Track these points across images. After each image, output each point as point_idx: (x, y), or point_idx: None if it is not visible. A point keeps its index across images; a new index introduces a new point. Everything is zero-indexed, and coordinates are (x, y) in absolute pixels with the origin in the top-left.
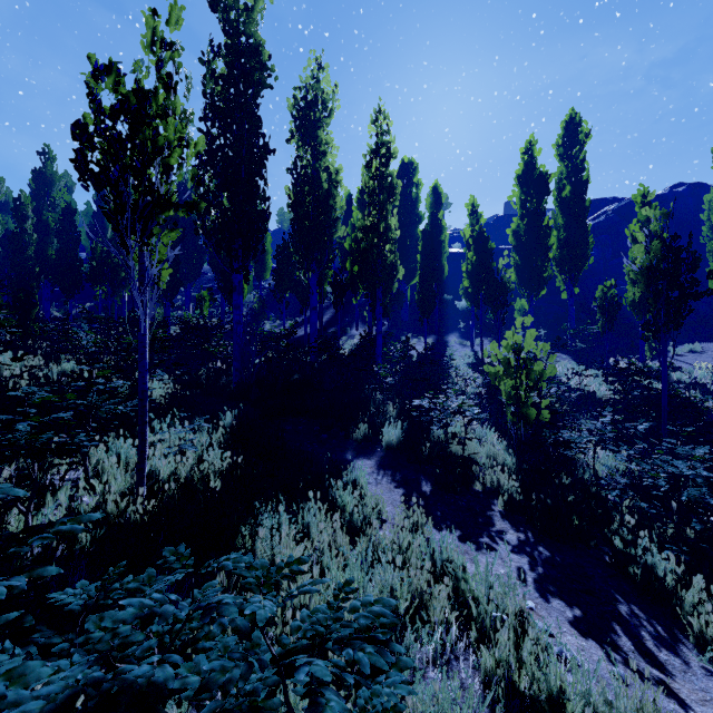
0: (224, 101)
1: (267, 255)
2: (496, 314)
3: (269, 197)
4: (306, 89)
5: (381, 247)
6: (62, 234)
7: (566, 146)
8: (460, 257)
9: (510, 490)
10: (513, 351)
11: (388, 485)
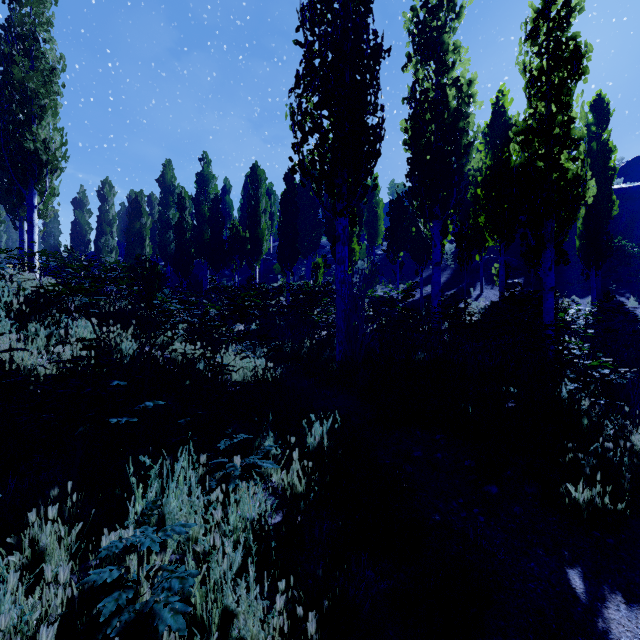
0: None
1: (379, 221)
2: None
3: (381, 106)
4: None
5: (555, 156)
6: (212, 220)
7: None
8: (623, 194)
9: None
10: None
11: None
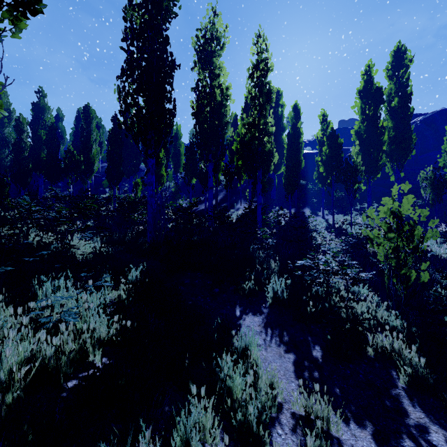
0: (140, 24)
1: (182, 156)
2: (348, 190)
3: (174, 99)
4: (205, 30)
5: (261, 139)
6: (48, 143)
7: (394, 69)
8: (310, 156)
9: (415, 365)
10: (392, 216)
11: (277, 348)
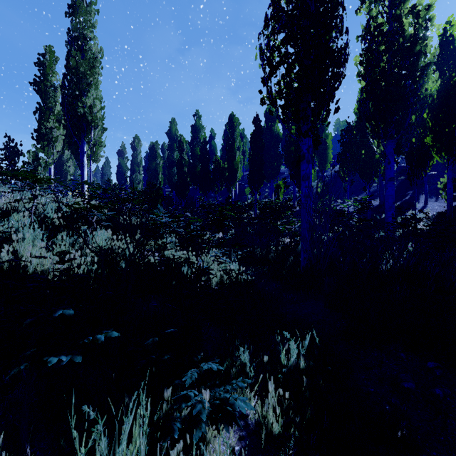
0: None
1: (328, 150)
2: None
3: (346, 29)
4: None
5: None
6: (201, 157)
7: None
8: None
9: None
10: None
11: None
